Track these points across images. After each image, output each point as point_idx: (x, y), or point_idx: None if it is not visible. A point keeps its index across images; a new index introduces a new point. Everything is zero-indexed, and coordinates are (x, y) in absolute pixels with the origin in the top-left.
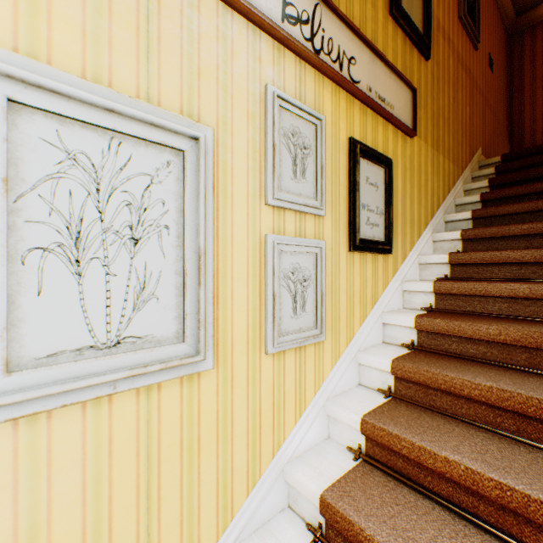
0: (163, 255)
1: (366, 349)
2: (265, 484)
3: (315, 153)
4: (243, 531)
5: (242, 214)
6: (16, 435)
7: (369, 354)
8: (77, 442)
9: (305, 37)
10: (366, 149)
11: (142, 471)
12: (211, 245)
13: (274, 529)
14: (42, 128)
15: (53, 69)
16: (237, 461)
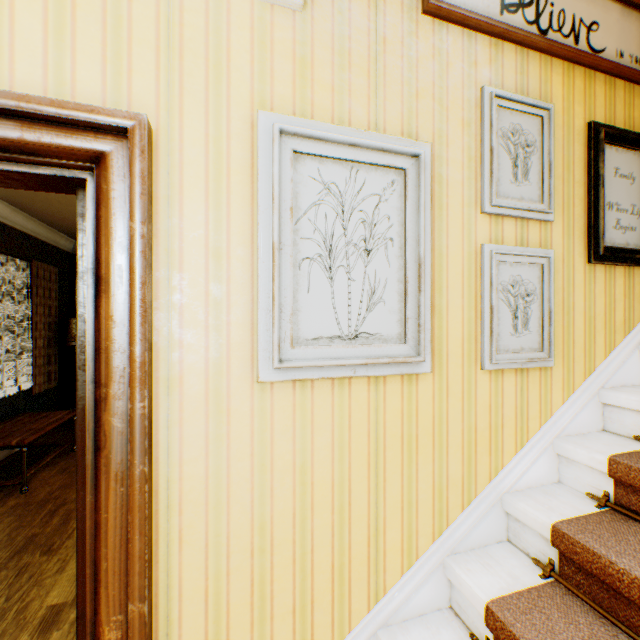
0: (388, 265)
1: (613, 388)
2: (481, 506)
3: (540, 149)
4: (457, 544)
5: (456, 224)
6: (294, 394)
7: (619, 391)
8: (328, 411)
9: (528, 21)
10: (615, 132)
11: (371, 450)
12: (429, 255)
13: (492, 554)
14: (309, 168)
15: (316, 123)
16: (451, 471)
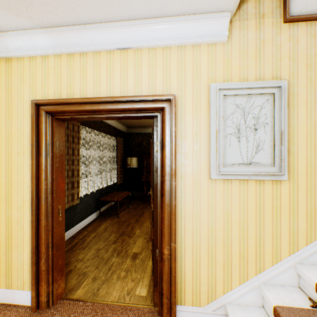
0: (265, 134)
1: None
2: None
3: None
4: (303, 260)
5: (302, 113)
6: (223, 184)
7: None
8: (237, 192)
9: None
10: None
11: (257, 210)
12: (286, 129)
13: None
14: (230, 100)
15: (232, 83)
16: (299, 226)
